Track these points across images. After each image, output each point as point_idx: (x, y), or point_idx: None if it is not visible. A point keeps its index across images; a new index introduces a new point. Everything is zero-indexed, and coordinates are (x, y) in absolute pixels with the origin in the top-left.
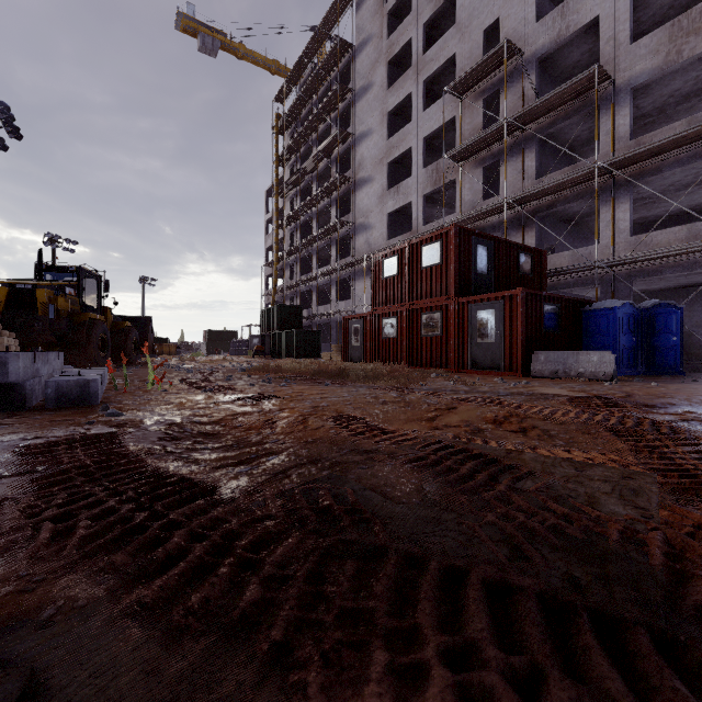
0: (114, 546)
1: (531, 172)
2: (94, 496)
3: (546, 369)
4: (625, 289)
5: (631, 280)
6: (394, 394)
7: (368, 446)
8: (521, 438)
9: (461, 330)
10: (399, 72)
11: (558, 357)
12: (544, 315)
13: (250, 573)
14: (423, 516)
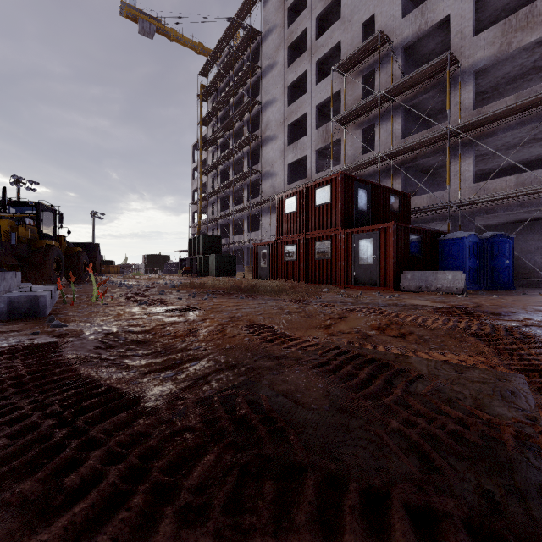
0: (26, 470)
1: (398, 133)
2: (20, 409)
3: (412, 285)
4: (469, 223)
5: (473, 217)
6: (296, 305)
7: (277, 353)
8: (402, 342)
9: (346, 255)
10: (297, 55)
11: (422, 275)
12: (410, 243)
13: (166, 500)
14: (333, 422)
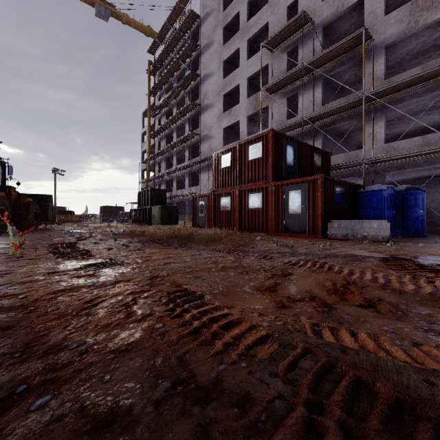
0: None
1: (318, 101)
2: None
3: (339, 233)
4: (381, 178)
5: (384, 173)
6: (231, 257)
7: (203, 372)
8: (381, 319)
9: (276, 205)
10: (231, 35)
11: (348, 224)
12: (335, 194)
13: None
14: None
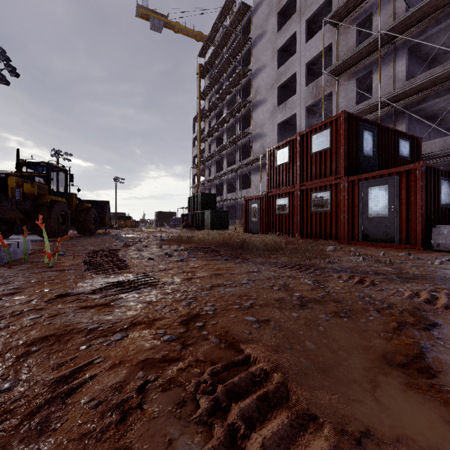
0: None
1: (401, 76)
2: None
3: None
4: None
5: None
6: (307, 279)
7: None
8: None
9: (351, 206)
10: (286, 21)
11: None
12: (441, 189)
13: None
14: None
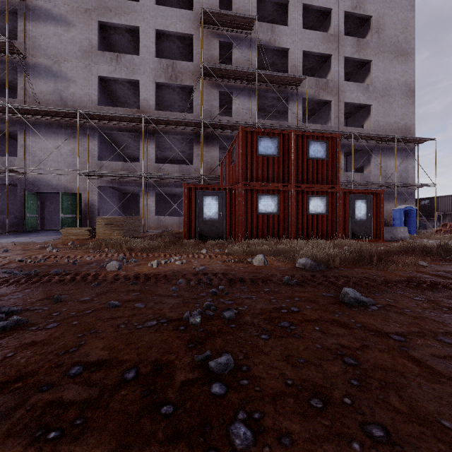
0: None
1: (254, 113)
2: None
3: (387, 236)
4: None
5: None
6: None
7: None
8: None
9: (344, 212)
10: None
11: (390, 229)
12: None
13: None
14: None
